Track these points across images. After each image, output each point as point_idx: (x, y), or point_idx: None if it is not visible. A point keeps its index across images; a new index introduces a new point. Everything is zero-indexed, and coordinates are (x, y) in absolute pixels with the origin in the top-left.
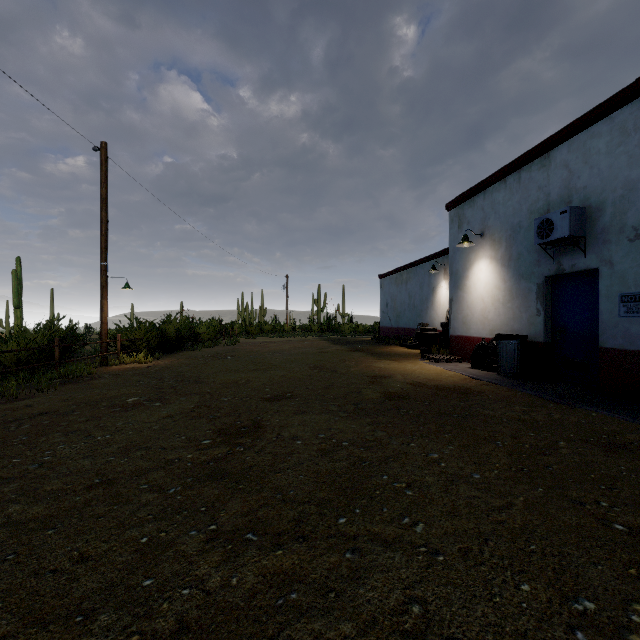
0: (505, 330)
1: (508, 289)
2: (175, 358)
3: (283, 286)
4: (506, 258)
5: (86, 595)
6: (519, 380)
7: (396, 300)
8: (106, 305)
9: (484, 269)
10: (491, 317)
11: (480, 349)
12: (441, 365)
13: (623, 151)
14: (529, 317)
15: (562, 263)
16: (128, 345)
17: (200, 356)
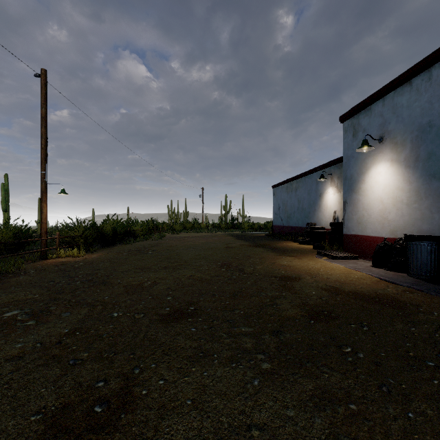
0: (410, 230)
1: (414, 190)
2: (107, 252)
3: (200, 195)
4: (411, 159)
5: None
6: None
7: (287, 204)
8: (45, 207)
9: (383, 172)
10: (392, 217)
11: (383, 249)
12: (341, 263)
13: None
14: None
15: None
16: (68, 241)
17: (128, 250)
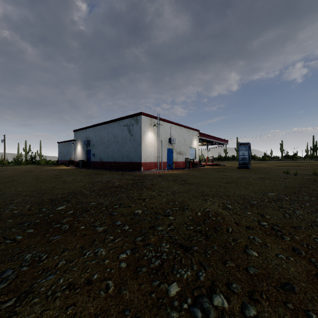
0: (82, 159)
1: (82, 151)
2: None
3: (2, 140)
4: (82, 145)
5: (26, 173)
6: (81, 167)
7: (63, 151)
8: None
9: (79, 147)
10: (80, 157)
11: (77, 163)
12: (69, 167)
13: (92, 133)
14: (85, 157)
15: (88, 148)
16: None
17: None
